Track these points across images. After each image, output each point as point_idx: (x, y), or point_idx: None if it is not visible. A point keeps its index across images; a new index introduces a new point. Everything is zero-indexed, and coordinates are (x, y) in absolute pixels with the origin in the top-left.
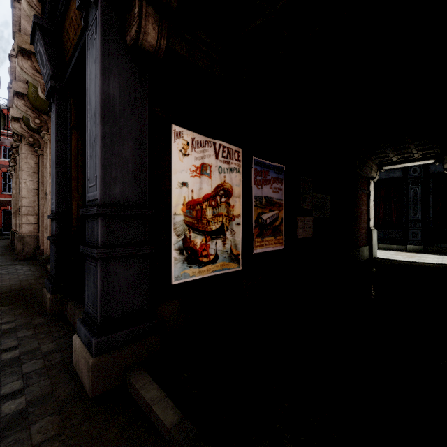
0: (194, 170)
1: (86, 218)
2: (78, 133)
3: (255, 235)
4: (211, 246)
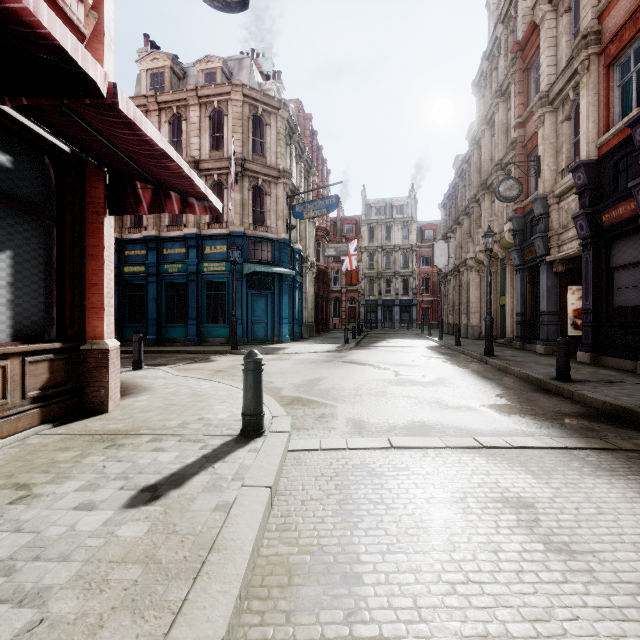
0: (577, 299)
1: (540, 315)
2: (529, 284)
3: None
4: None
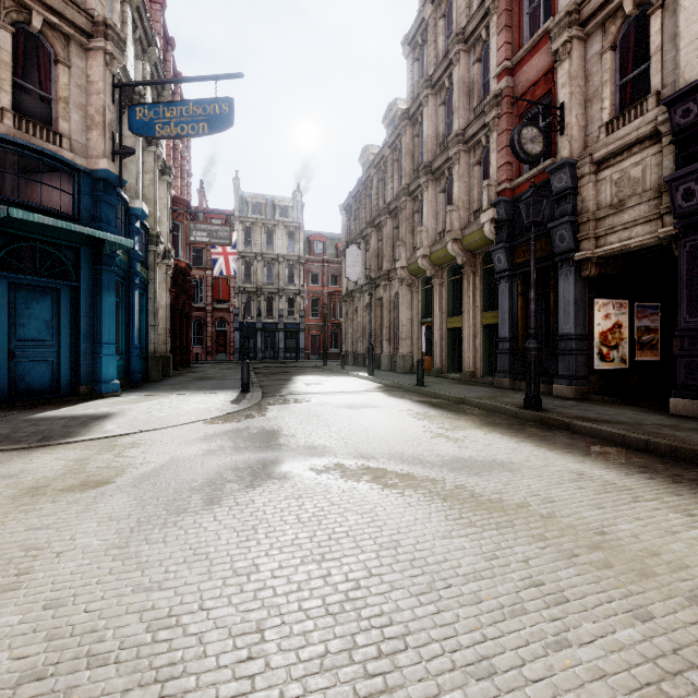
0: (603, 317)
1: (560, 340)
2: (522, 297)
3: (637, 349)
4: (610, 353)
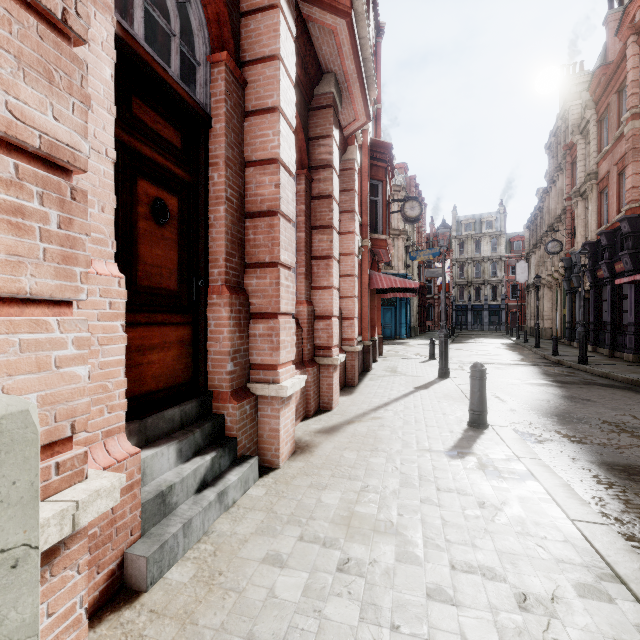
0: None
1: (576, 324)
2: (574, 303)
3: None
4: None
